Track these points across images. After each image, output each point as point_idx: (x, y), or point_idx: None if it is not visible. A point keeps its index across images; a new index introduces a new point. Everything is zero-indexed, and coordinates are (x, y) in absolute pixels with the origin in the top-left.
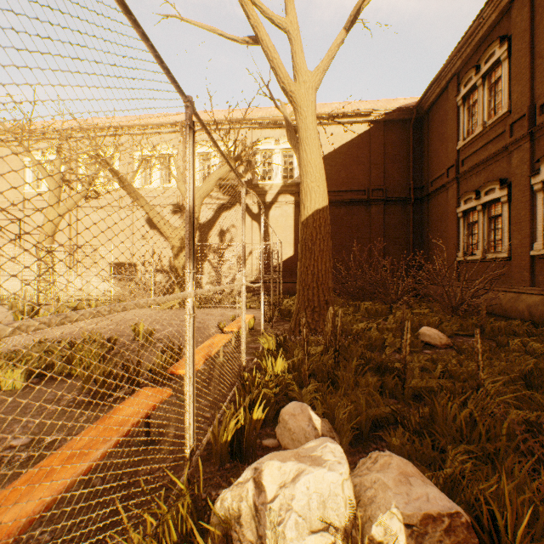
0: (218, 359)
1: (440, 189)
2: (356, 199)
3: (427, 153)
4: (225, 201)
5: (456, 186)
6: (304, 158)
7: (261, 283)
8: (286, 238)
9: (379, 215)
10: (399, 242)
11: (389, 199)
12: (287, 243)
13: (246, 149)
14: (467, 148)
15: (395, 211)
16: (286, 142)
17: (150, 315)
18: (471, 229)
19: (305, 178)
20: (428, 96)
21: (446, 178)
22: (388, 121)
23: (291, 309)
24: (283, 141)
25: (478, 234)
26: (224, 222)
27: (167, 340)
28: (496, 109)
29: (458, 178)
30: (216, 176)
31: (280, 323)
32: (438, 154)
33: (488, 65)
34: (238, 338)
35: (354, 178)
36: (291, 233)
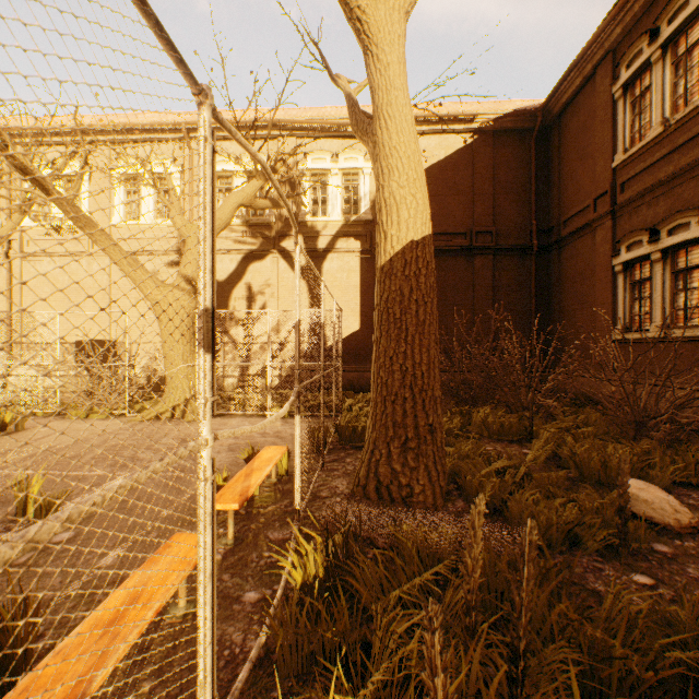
0: (170, 611)
1: (581, 231)
2: (453, 246)
3: (558, 178)
4: (256, 246)
5: (610, 224)
6: (385, 142)
7: (288, 405)
8: (348, 304)
9: (486, 270)
10: (515, 311)
11: (502, 246)
12: (350, 311)
13: (284, 157)
14: (630, 164)
15: (510, 264)
16: (348, 158)
17: (108, 436)
18: (639, 290)
19: (387, 179)
20: (562, 91)
21: (593, 213)
22: (500, 132)
23: (358, 426)
24: (344, 157)
25: (652, 297)
26: (254, 278)
27: (92, 517)
28: (688, 95)
29: (615, 211)
30: (234, 201)
31: (337, 454)
32: (576, 178)
33: (675, 23)
34: (249, 506)
35: (450, 215)
36: (357, 296)
